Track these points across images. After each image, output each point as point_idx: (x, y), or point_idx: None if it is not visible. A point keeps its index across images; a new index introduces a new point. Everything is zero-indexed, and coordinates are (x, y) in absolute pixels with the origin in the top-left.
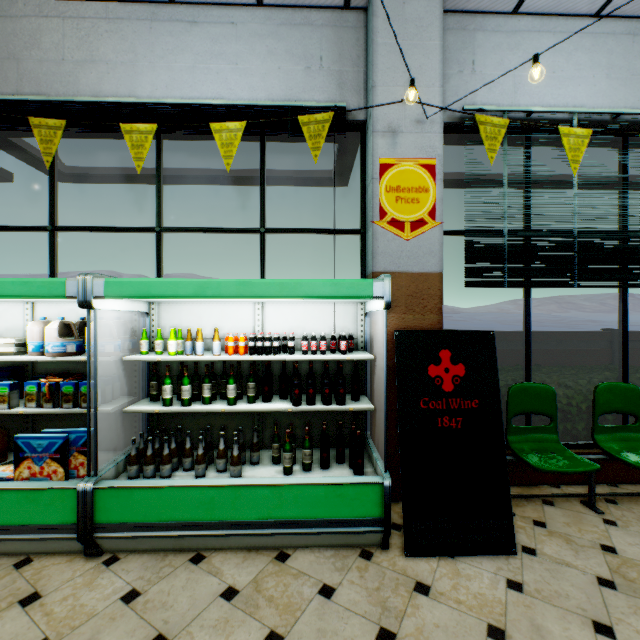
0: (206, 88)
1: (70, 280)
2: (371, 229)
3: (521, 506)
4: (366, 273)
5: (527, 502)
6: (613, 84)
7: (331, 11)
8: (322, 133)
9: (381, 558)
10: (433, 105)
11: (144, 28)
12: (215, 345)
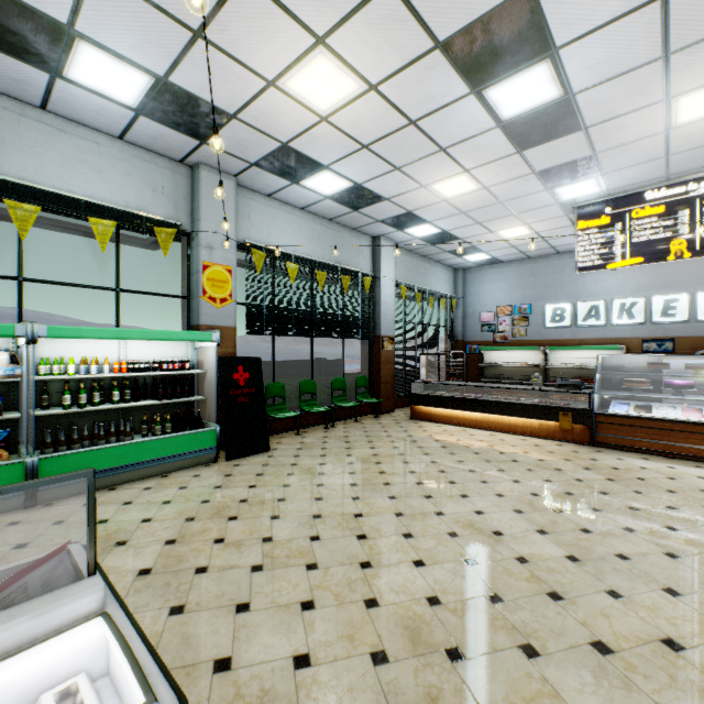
0: (74, 182)
1: (19, 325)
2: (199, 300)
3: (272, 440)
4: (192, 324)
5: (274, 439)
6: (308, 243)
7: (170, 160)
8: (170, 240)
9: (216, 465)
10: (232, 238)
11: (12, 118)
12: (107, 367)
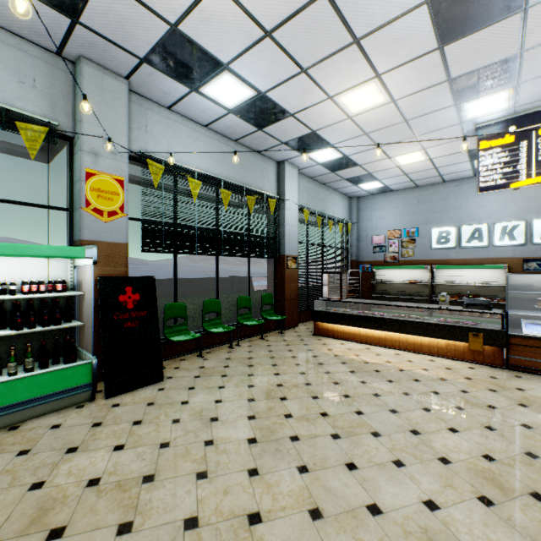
0: None
1: None
2: (80, 212)
3: (170, 364)
4: (74, 239)
5: (173, 362)
6: (212, 161)
7: (44, 50)
8: (39, 140)
9: (91, 404)
10: (123, 146)
11: None
12: None
